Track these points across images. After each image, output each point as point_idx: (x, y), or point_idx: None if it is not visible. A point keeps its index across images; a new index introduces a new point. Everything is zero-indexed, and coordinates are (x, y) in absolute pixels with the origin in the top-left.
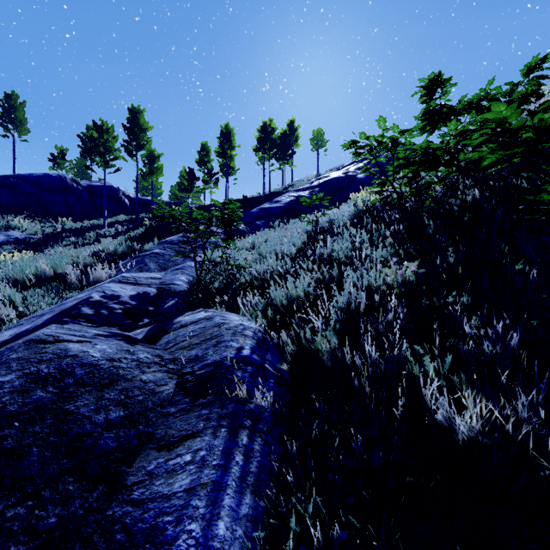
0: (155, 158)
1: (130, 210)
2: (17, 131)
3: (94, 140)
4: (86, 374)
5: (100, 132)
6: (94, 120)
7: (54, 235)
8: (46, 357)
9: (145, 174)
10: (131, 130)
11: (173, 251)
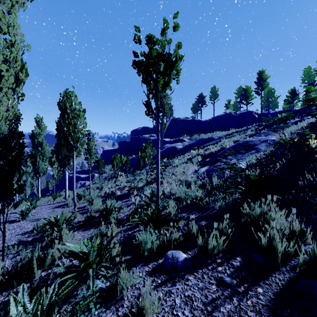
0: (270, 92)
1: (258, 120)
2: (214, 99)
3: (242, 95)
4: (249, 141)
5: (245, 91)
6: (242, 87)
7: (229, 135)
8: (245, 140)
9: (265, 101)
10: (258, 83)
11: (270, 131)
